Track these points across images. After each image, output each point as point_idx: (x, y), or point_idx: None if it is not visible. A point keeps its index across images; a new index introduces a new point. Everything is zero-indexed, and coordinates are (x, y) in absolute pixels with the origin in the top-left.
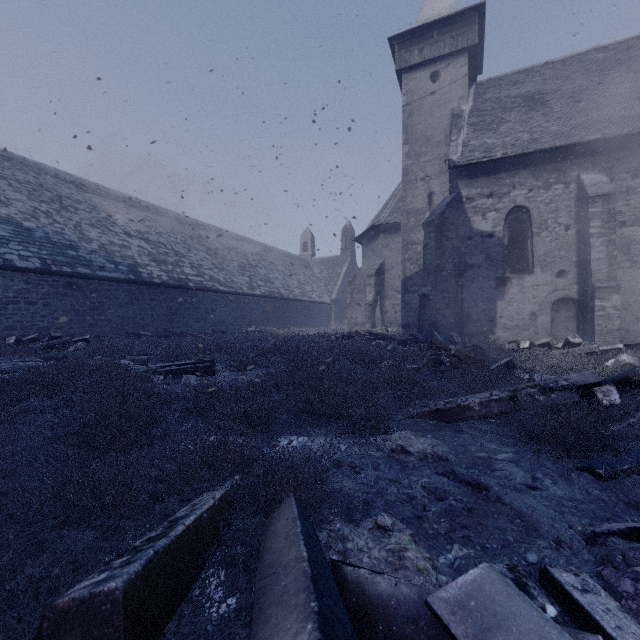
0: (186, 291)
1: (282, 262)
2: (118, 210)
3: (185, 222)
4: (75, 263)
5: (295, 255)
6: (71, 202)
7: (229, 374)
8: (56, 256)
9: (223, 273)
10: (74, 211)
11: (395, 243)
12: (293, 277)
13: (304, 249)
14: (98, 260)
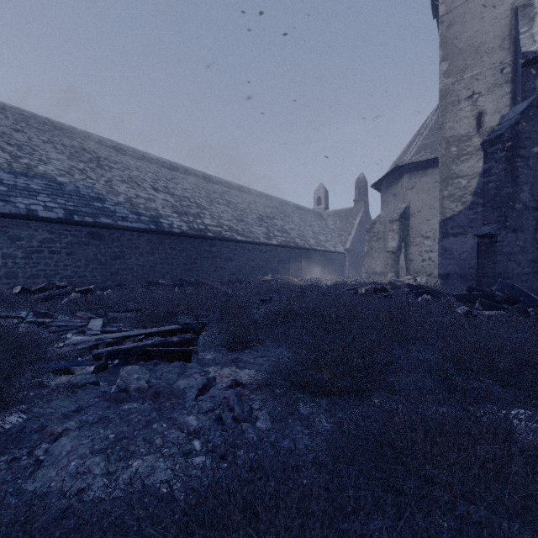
0: (205, 241)
1: (297, 215)
2: (150, 169)
3: (210, 180)
4: (98, 214)
5: (309, 209)
6: (108, 162)
7: (214, 357)
8: (81, 207)
9: (241, 224)
10: (108, 169)
11: (422, 184)
12: (308, 228)
13: (318, 203)
14: (122, 211)
